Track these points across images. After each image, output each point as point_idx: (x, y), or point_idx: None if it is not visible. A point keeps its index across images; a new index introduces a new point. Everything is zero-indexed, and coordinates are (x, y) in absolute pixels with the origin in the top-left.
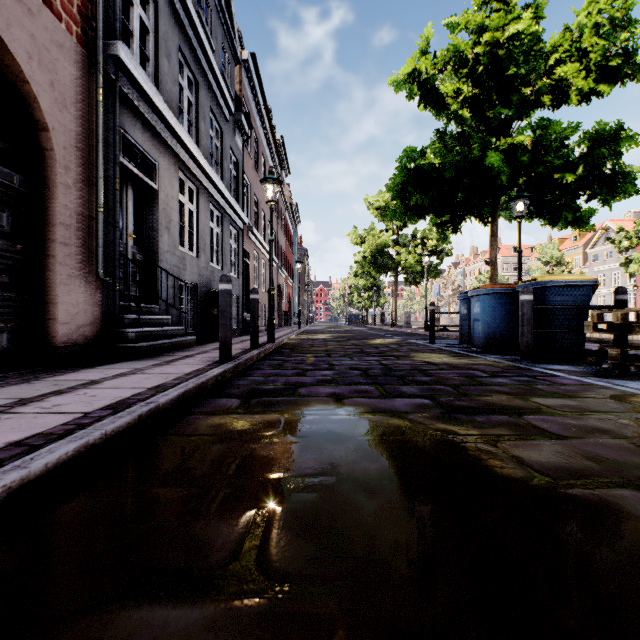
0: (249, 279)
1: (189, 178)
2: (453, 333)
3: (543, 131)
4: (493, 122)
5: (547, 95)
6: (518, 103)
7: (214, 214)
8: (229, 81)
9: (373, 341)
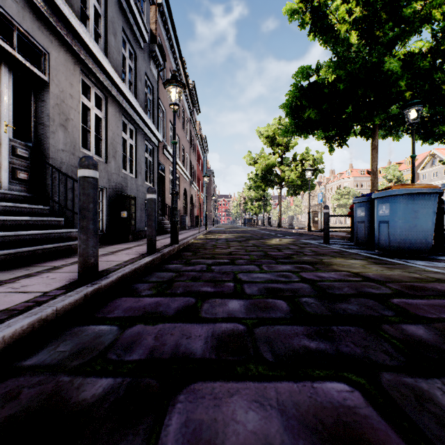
0: (164, 189)
1: (95, 84)
2: (334, 233)
3: (444, 35)
4: (382, 40)
5: (442, 4)
6: (410, 17)
7: (127, 127)
8: (144, 15)
9: (271, 241)
